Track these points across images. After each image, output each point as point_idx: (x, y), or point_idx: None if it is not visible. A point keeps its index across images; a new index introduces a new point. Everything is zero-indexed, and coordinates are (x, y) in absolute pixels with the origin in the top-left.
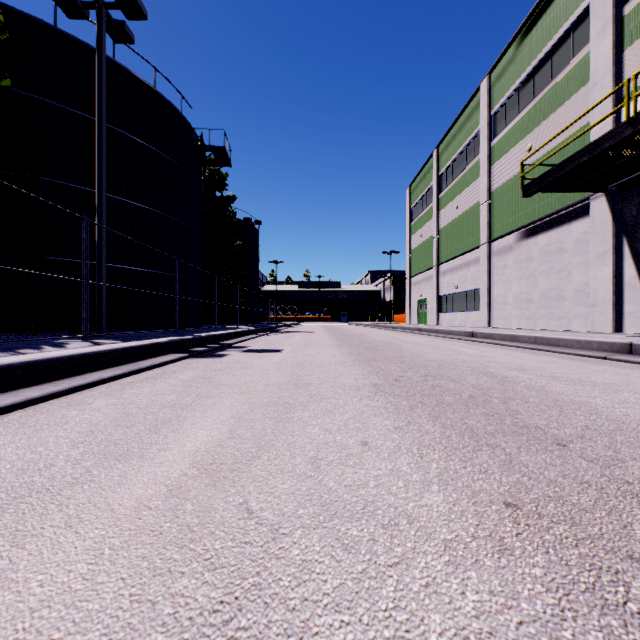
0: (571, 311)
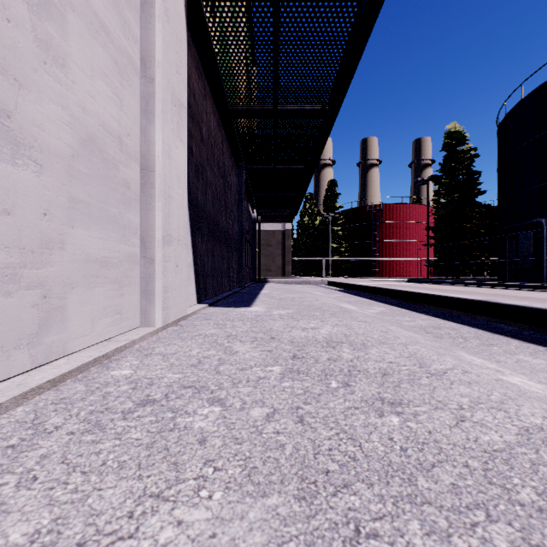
0: (66, 241)
